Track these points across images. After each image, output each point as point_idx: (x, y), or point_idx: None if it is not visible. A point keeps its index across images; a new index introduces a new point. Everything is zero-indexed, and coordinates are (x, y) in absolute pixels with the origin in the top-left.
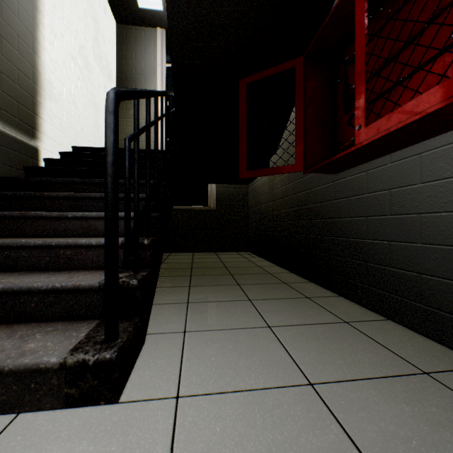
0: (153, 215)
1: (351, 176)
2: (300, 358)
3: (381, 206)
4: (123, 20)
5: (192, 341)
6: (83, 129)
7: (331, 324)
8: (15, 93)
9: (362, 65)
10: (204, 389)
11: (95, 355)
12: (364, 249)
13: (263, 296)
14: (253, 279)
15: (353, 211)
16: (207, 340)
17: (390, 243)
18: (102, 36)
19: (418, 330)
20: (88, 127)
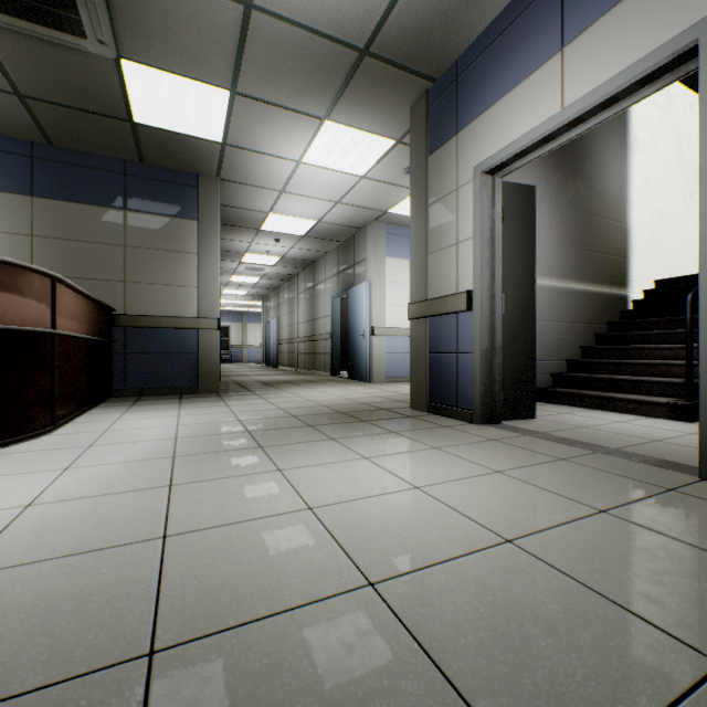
0: None
1: None
2: None
3: None
4: None
5: None
6: (663, 258)
7: None
8: (614, 263)
9: None
10: None
11: (680, 402)
12: None
13: None
14: None
15: None
16: None
17: None
18: (685, 142)
19: None
20: (669, 253)
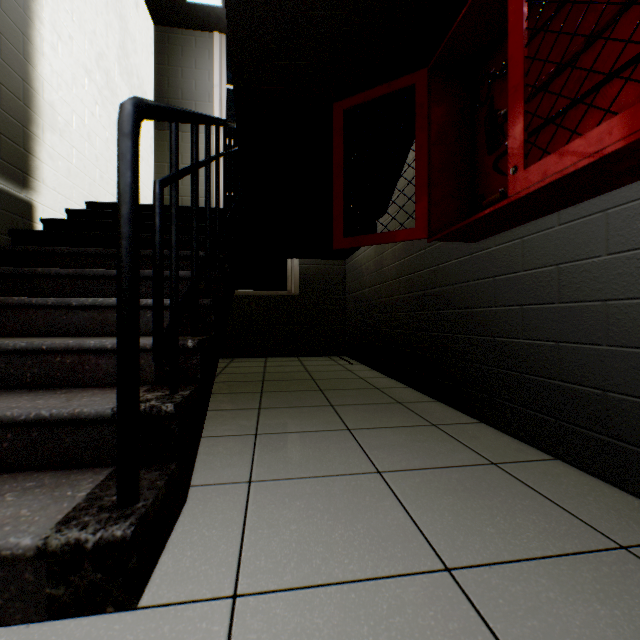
0: (202, 303)
1: (498, 246)
2: (428, 524)
3: (544, 289)
4: (164, 20)
5: (261, 497)
6: (102, 176)
7: (472, 467)
8: None
9: (519, 76)
10: (279, 581)
11: (97, 532)
12: (519, 353)
13: (369, 424)
14: (352, 398)
15: (501, 298)
16: (283, 495)
17: (558, 345)
18: (132, 42)
19: (603, 477)
20: (111, 174)
